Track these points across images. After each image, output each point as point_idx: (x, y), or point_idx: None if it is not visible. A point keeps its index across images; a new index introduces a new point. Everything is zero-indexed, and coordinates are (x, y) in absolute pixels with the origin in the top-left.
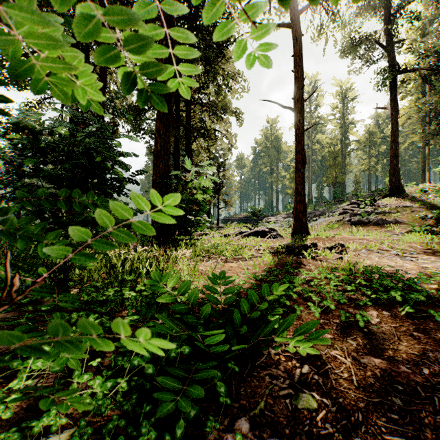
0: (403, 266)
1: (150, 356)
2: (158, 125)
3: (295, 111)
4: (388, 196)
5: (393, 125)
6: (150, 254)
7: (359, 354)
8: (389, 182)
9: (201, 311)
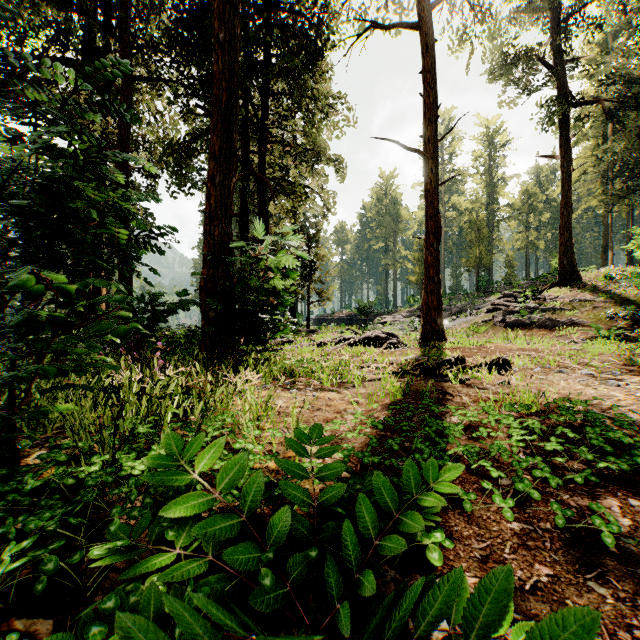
0: (611, 396)
1: None
2: (212, 168)
3: (425, 155)
4: (558, 285)
5: (565, 181)
6: (189, 379)
7: (636, 634)
8: (559, 265)
9: (270, 528)
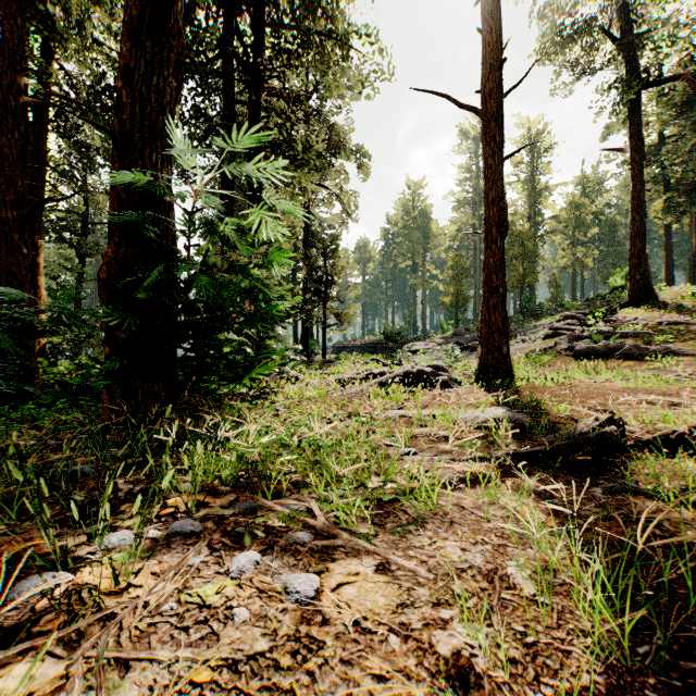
0: None
1: None
2: (125, 52)
3: (484, 116)
4: (629, 305)
5: (636, 179)
6: None
7: None
8: (629, 281)
9: None
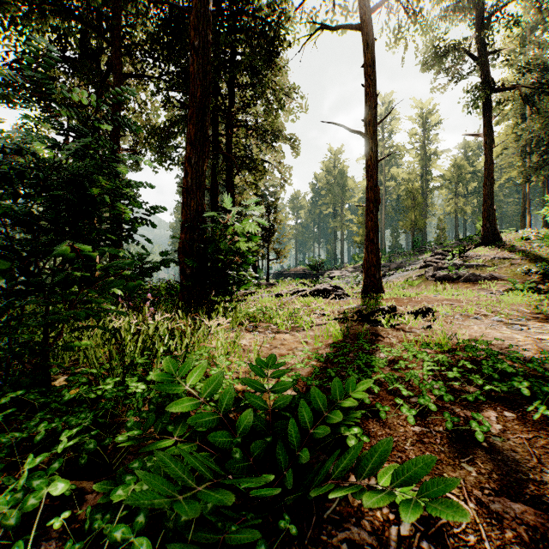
0: (513, 338)
1: (144, 520)
2: (188, 151)
3: (366, 136)
4: (481, 245)
5: (487, 156)
6: (173, 323)
7: (486, 493)
8: (482, 228)
9: (239, 423)
